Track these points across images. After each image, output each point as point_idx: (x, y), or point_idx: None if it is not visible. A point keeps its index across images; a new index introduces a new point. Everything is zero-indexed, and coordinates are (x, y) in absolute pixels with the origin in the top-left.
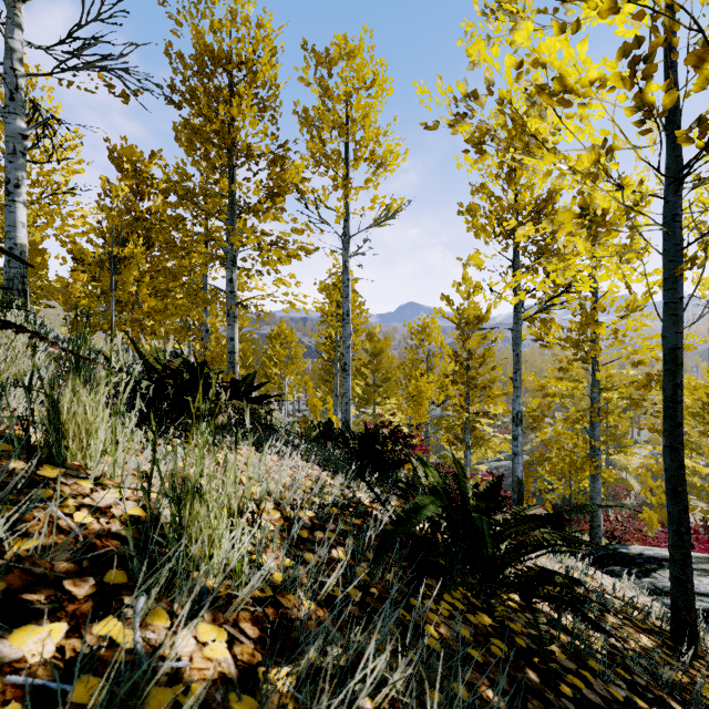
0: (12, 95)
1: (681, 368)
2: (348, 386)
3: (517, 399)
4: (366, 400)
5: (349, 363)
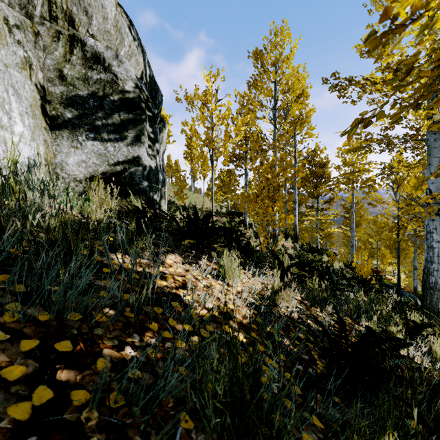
0: (286, 202)
1: (399, 258)
2: (353, 252)
3: (414, 261)
4: (371, 256)
5: (354, 244)
